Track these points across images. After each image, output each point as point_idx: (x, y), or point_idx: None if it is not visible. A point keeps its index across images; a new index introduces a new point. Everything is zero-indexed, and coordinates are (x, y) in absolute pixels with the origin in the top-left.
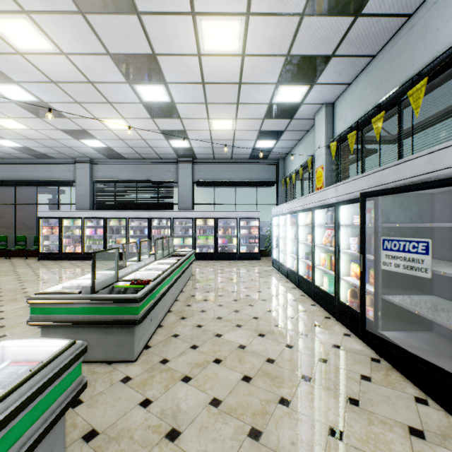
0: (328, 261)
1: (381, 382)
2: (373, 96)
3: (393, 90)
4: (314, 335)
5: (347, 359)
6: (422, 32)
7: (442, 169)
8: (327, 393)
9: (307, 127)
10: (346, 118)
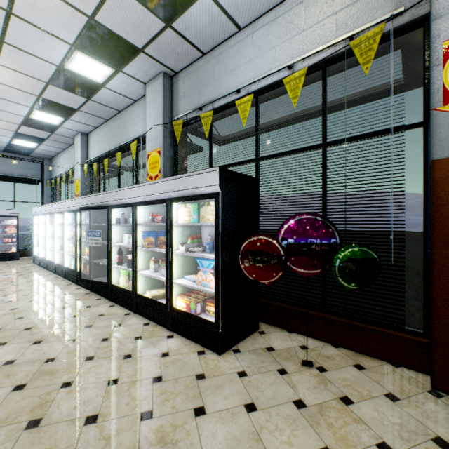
0: (74, 248)
1: (84, 299)
2: (108, 144)
3: (113, 148)
4: (55, 293)
5: (71, 297)
6: (125, 124)
7: (105, 201)
8: (50, 309)
9: (70, 142)
10: (95, 149)
